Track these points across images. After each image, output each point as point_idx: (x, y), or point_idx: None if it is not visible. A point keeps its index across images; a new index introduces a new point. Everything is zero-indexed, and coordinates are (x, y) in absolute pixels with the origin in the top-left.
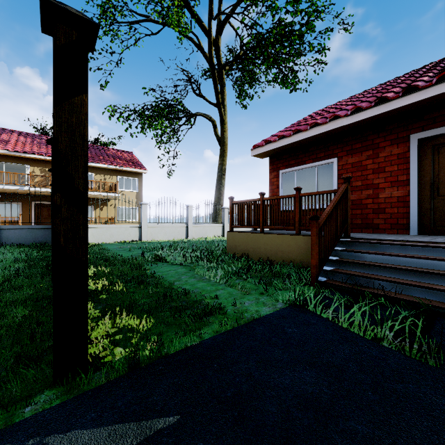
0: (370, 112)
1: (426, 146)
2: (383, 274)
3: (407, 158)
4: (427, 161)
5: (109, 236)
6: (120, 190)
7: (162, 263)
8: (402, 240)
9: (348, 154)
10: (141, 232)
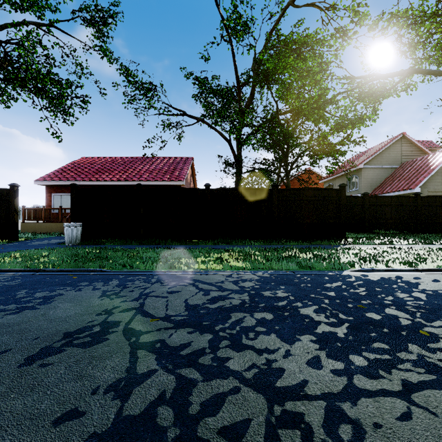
0: (88, 183)
1: None
2: None
3: None
4: None
5: None
6: None
7: None
8: None
9: None
10: None
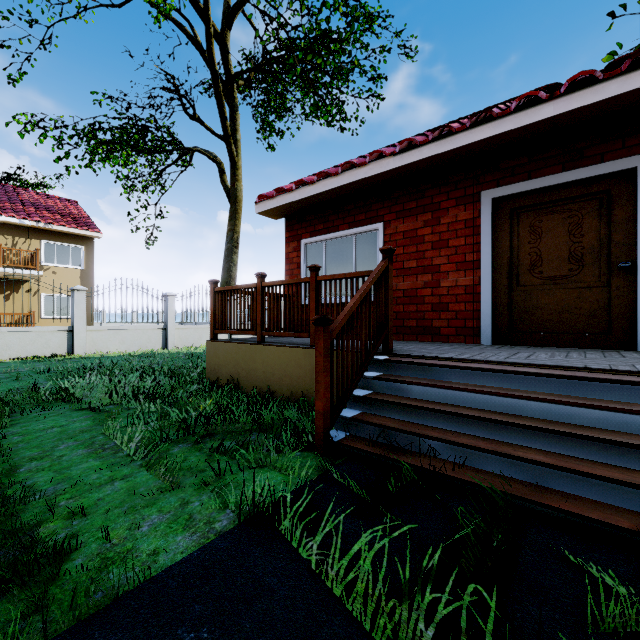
0: (427, 151)
1: (503, 210)
2: (437, 424)
3: (478, 228)
4: (504, 233)
5: (0, 349)
6: (48, 265)
7: (63, 405)
8: (468, 360)
9: (399, 218)
10: (73, 340)
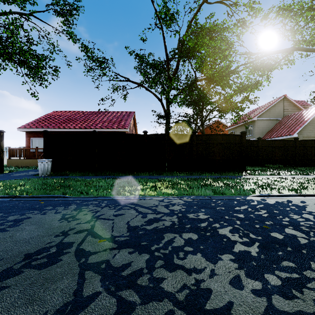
0: (58, 130)
1: None
2: None
3: None
4: None
5: None
6: None
7: None
8: None
9: None
10: None
